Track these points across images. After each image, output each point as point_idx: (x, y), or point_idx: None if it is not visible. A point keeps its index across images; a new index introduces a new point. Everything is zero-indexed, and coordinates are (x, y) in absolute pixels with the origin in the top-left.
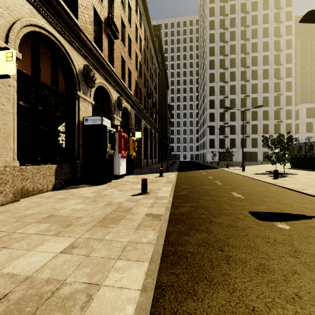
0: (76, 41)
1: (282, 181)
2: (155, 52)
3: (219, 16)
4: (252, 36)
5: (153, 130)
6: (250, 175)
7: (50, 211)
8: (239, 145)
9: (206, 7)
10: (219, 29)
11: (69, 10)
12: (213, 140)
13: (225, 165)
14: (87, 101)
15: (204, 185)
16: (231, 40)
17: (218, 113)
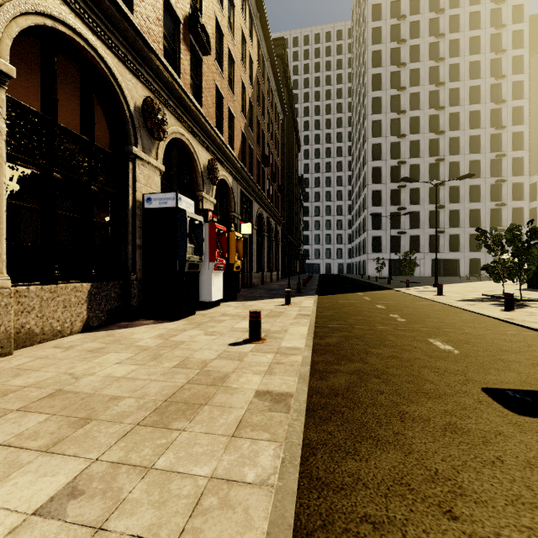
0: (129, 52)
1: (525, 315)
2: (277, 84)
3: (390, 20)
4: (449, 53)
5: (274, 221)
6: (456, 303)
7: (60, 380)
8: (427, 247)
9: (367, 5)
10: (389, 42)
11: None
12: (380, 238)
13: (402, 283)
14: (151, 166)
15: (370, 323)
16: (412, 61)
17: (388, 192)
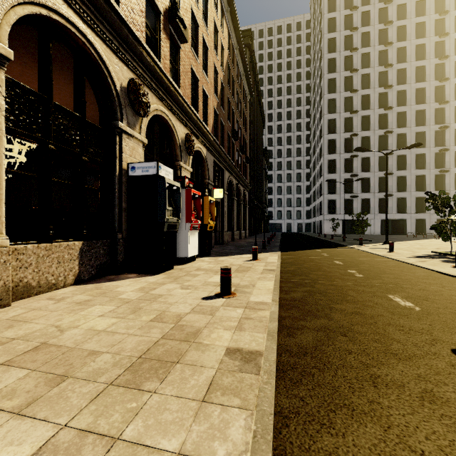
0: (116, 39)
1: None
2: (245, 69)
3: (344, 11)
4: (397, 38)
5: (242, 187)
6: (408, 260)
7: (46, 333)
8: (377, 209)
9: None
10: (343, 30)
11: None
12: (334, 201)
13: (355, 241)
14: (135, 139)
15: (331, 279)
16: (363, 46)
17: (341, 161)
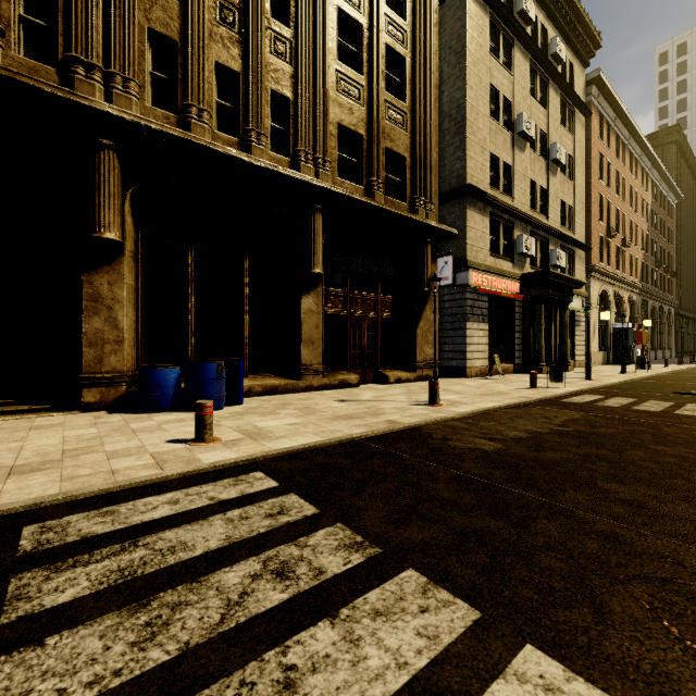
0: (610, 280)
1: None
2: (670, 186)
3: None
4: None
5: (666, 305)
6: None
7: None
8: None
9: None
10: None
11: (608, 266)
12: None
13: None
14: (612, 312)
15: None
16: None
17: None
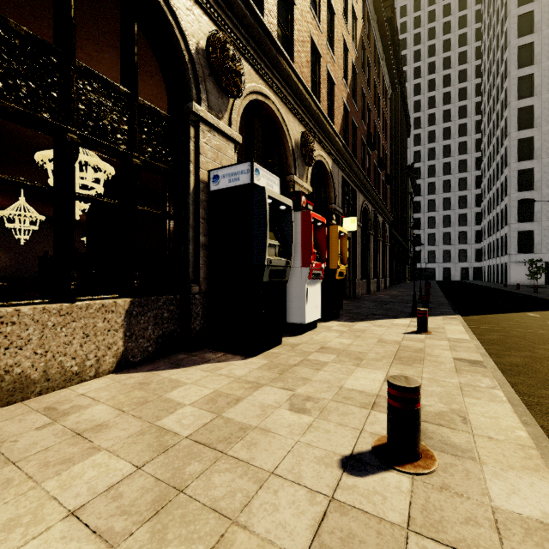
0: None
1: None
2: (385, 50)
3: None
4: None
5: (381, 217)
6: None
7: None
8: None
9: None
10: None
11: None
12: (530, 233)
13: None
14: (221, 134)
15: None
16: None
17: (544, 169)
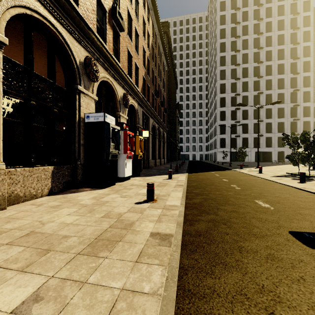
0: (76, 30)
1: (312, 185)
2: (164, 49)
3: (231, 11)
4: (266, 30)
5: (162, 129)
6: (271, 178)
7: (33, 225)
8: (252, 144)
9: (217, 2)
10: (230, 23)
11: None
12: (224, 139)
13: (238, 166)
14: (89, 97)
15: (219, 190)
16: (243, 35)
17: (229, 112)
